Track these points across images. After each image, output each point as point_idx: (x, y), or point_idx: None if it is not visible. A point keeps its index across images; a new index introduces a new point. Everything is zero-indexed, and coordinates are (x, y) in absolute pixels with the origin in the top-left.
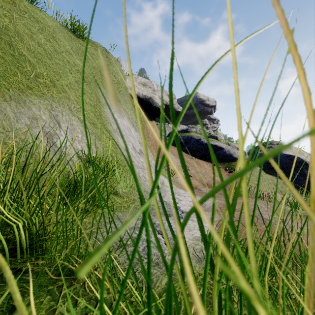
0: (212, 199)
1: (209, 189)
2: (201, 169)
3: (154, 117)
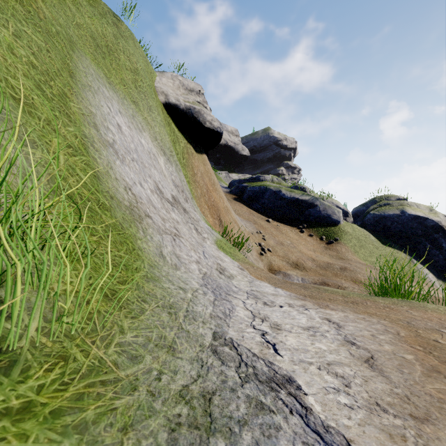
0: (356, 315)
1: (301, 272)
2: (283, 238)
3: (206, 149)
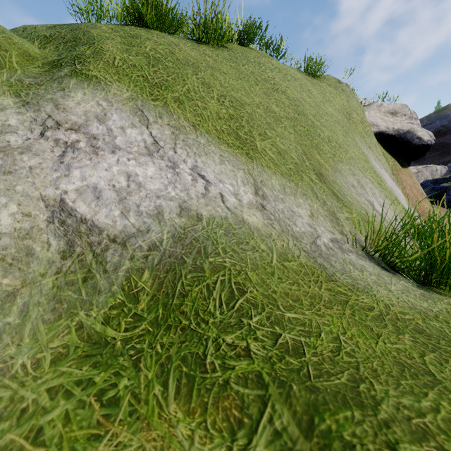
0: None
1: None
2: None
3: (409, 161)
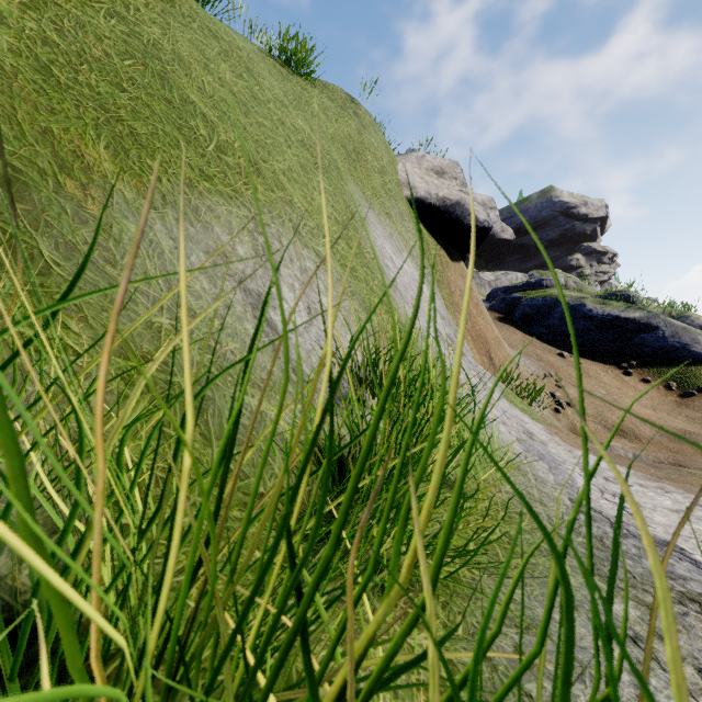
0: None
1: (631, 444)
2: (592, 385)
3: (463, 252)
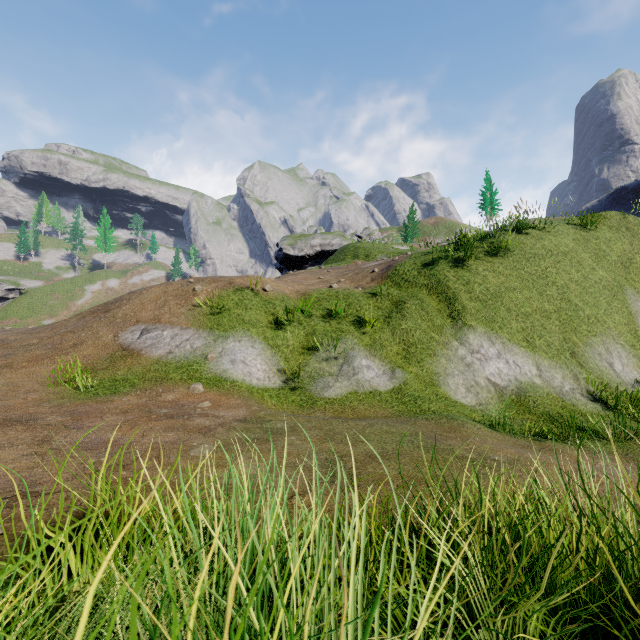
0: None
1: None
2: None
3: None
